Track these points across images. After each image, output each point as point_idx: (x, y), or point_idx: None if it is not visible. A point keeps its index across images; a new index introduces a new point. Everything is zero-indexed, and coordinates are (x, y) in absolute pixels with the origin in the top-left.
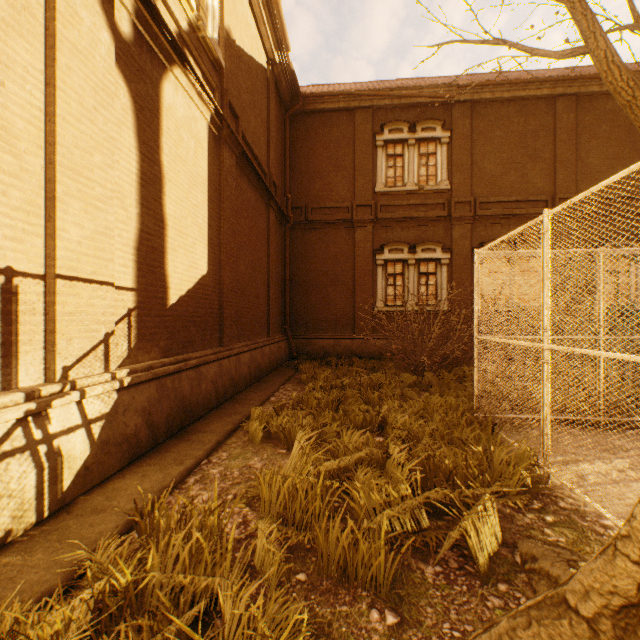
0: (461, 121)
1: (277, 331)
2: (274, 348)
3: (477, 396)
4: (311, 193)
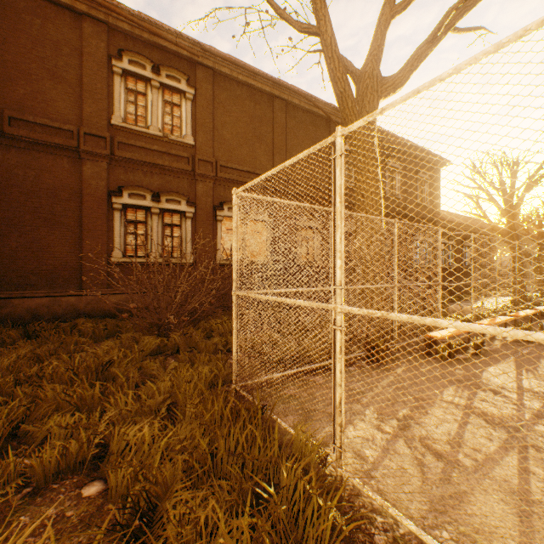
0: (205, 84)
1: None
2: None
3: (236, 363)
4: (10, 96)
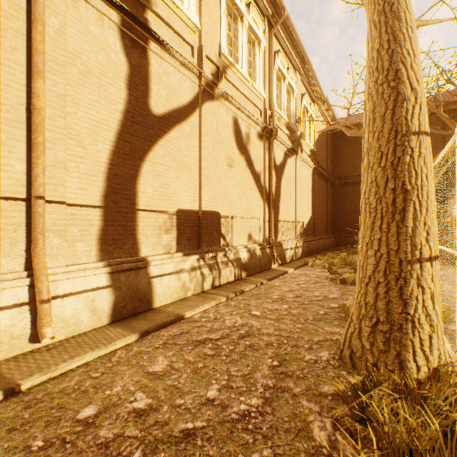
0: (436, 123)
1: (329, 233)
2: (329, 240)
3: None
4: (346, 169)
